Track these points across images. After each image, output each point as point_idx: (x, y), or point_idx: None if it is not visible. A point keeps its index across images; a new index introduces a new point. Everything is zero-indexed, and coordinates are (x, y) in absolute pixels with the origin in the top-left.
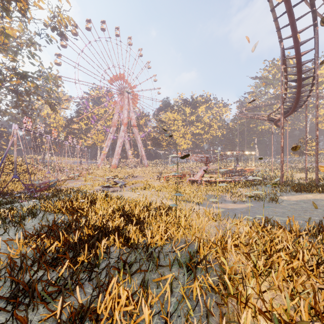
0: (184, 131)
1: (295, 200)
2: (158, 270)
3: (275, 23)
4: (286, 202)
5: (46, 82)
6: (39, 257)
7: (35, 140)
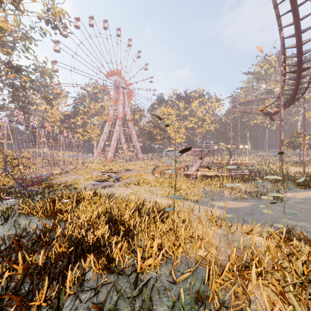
0: (177, 125)
1: (302, 198)
2: None
3: (275, 10)
4: (292, 200)
5: (41, 76)
6: None
7: (33, 135)
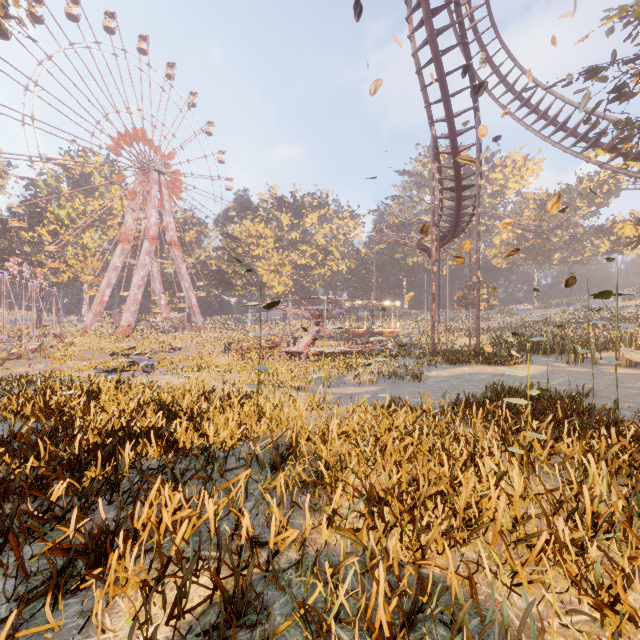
0: (278, 259)
1: (446, 376)
2: (227, 477)
3: (423, 93)
4: (433, 380)
5: None
6: (5, 481)
7: None
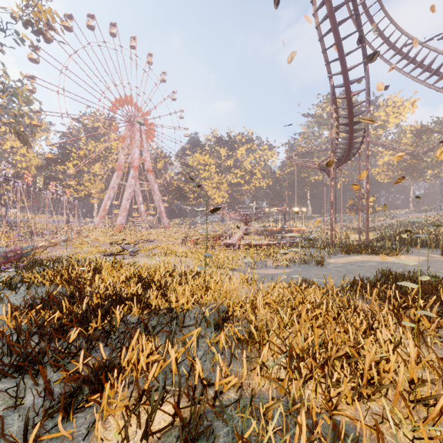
0: (218, 180)
1: (342, 263)
2: (184, 331)
3: (324, 55)
4: (333, 265)
5: (14, 101)
6: (41, 327)
7: None
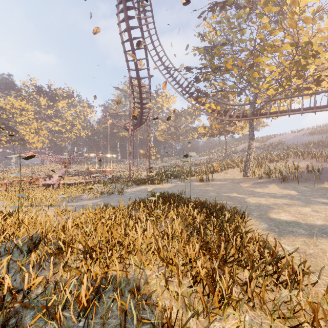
0: (37, 126)
1: (134, 191)
2: None
3: (125, 54)
4: (128, 193)
5: None
6: None
7: None
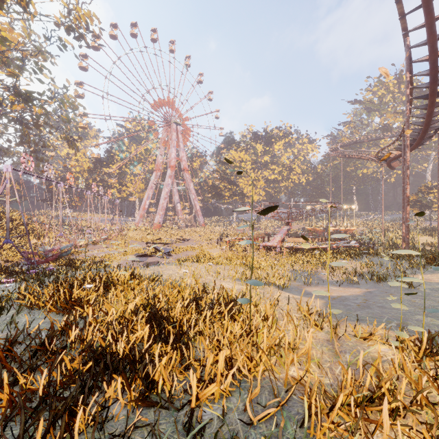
0: (254, 176)
1: None
2: None
3: (398, 5)
4: (426, 286)
5: (60, 107)
6: None
7: (50, 190)
